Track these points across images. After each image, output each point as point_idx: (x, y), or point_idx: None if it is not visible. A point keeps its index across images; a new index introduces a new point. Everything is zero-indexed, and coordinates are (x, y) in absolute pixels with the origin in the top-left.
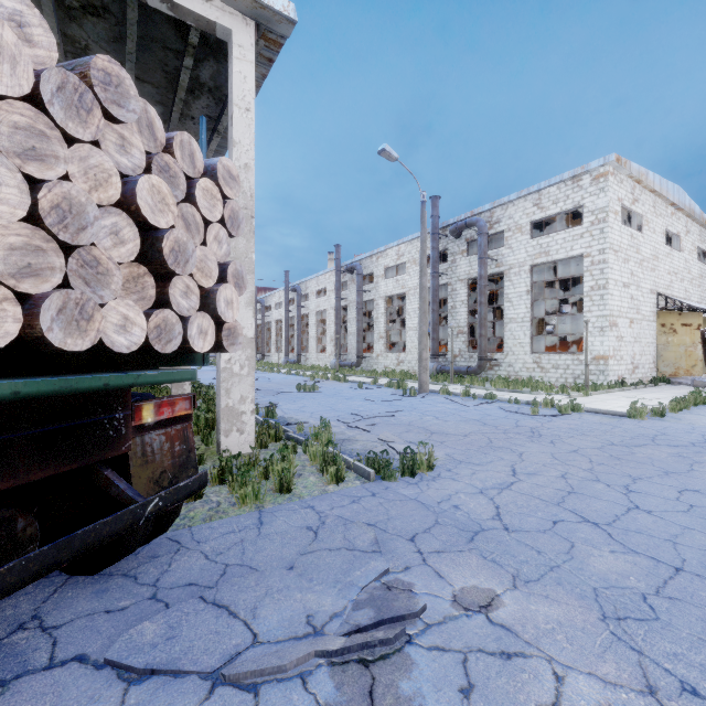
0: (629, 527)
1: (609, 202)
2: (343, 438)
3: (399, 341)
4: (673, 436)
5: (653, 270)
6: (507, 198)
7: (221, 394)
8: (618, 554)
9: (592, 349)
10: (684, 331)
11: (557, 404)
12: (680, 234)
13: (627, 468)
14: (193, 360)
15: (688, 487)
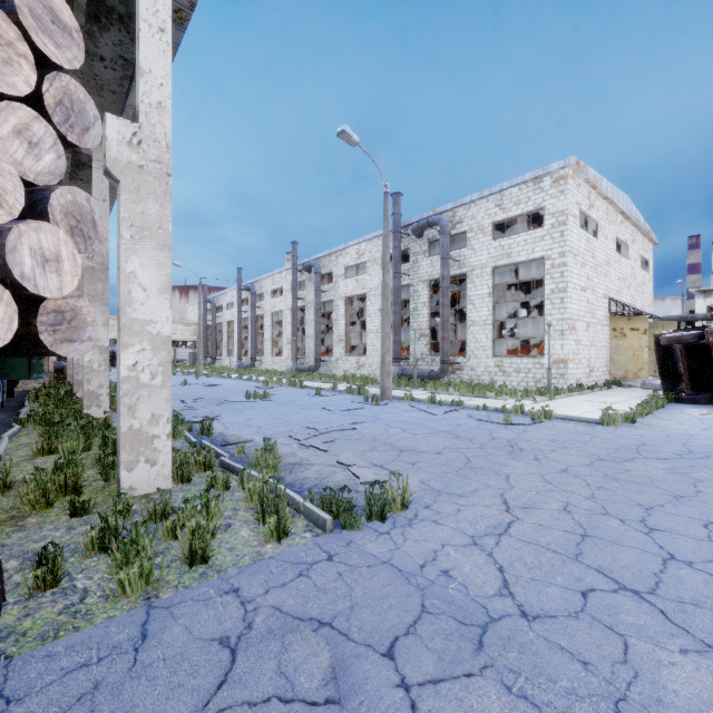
0: (681, 597)
1: (569, 205)
2: (294, 462)
3: (360, 344)
4: (655, 446)
5: (606, 276)
6: (470, 197)
7: (121, 413)
8: (694, 657)
9: (553, 352)
10: (632, 335)
11: (530, 411)
12: (627, 242)
13: (631, 492)
14: (1, 368)
15: (711, 518)
